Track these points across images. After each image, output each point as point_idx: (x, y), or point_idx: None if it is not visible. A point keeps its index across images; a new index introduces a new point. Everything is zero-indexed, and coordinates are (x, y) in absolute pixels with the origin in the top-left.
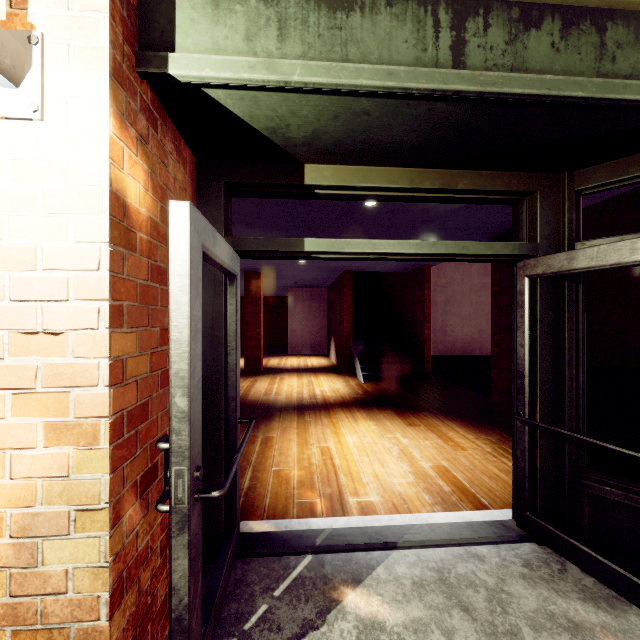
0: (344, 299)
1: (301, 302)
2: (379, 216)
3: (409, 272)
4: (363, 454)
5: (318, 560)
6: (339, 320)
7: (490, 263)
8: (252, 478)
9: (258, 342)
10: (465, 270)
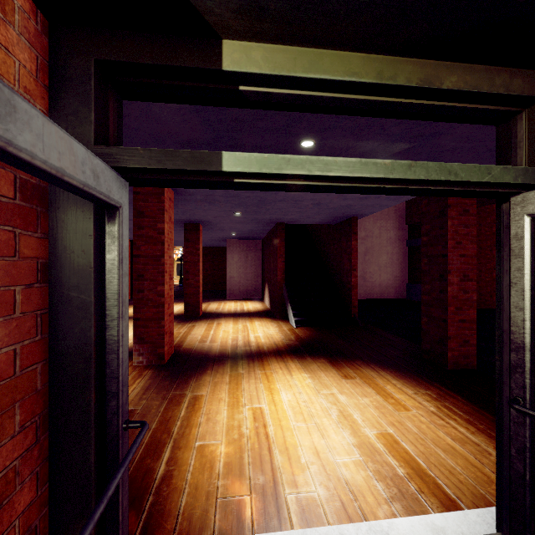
0: (277, 249)
1: (238, 252)
2: None
3: (336, 225)
4: (299, 418)
5: None
6: (272, 268)
7: (403, 218)
8: (170, 460)
9: (197, 289)
10: (382, 224)
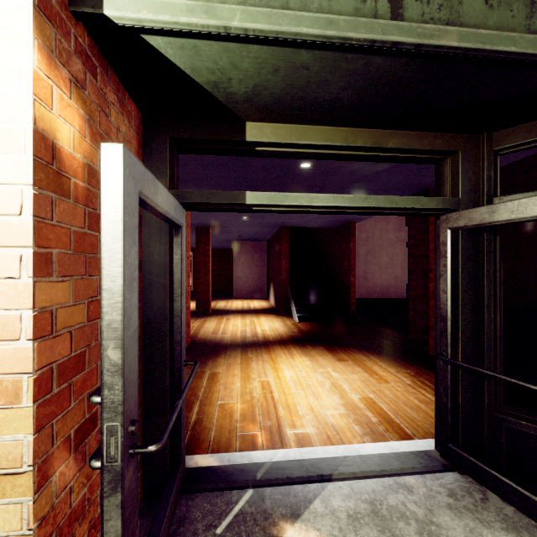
0: (281, 250)
1: (245, 253)
2: (313, 177)
3: (337, 227)
4: (299, 387)
5: (259, 494)
6: (277, 268)
7: (404, 221)
8: (199, 412)
9: (207, 287)
10: (383, 226)
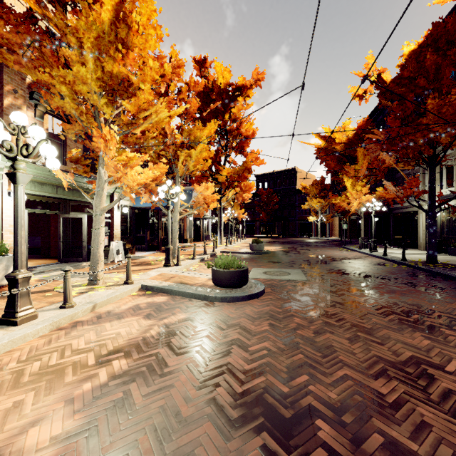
0: None
1: None
2: None
3: None
4: None
5: None
6: None
7: None
8: None
9: None
10: None
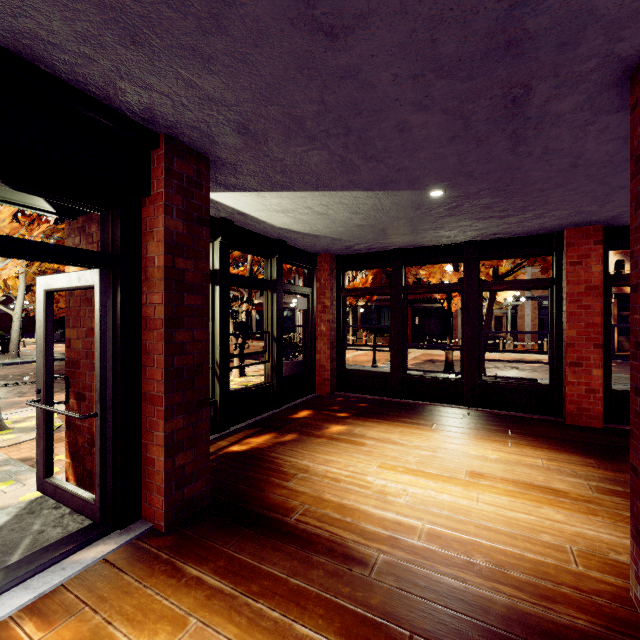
0: None
1: None
2: None
3: None
4: None
5: None
6: None
7: None
8: (199, 580)
9: None
10: None
